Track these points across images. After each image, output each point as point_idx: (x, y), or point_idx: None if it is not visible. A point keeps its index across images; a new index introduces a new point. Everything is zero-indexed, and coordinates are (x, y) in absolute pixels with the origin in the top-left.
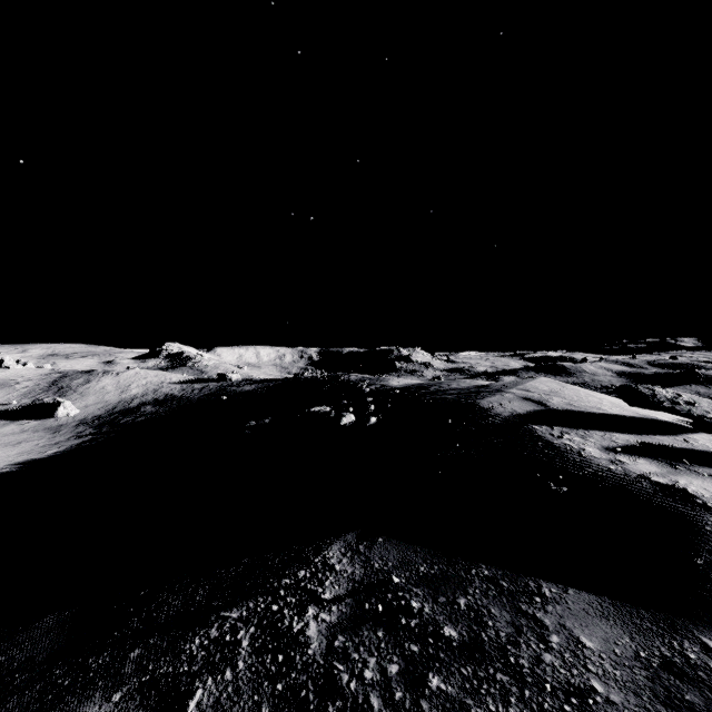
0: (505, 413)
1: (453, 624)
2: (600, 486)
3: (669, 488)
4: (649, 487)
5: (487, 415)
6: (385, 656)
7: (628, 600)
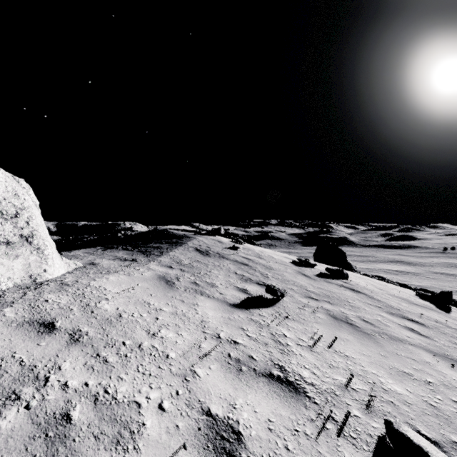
0: (164, 228)
1: (149, 242)
2: (173, 234)
3: (182, 233)
4: (179, 233)
5: (160, 229)
6: (141, 244)
7: (169, 239)
